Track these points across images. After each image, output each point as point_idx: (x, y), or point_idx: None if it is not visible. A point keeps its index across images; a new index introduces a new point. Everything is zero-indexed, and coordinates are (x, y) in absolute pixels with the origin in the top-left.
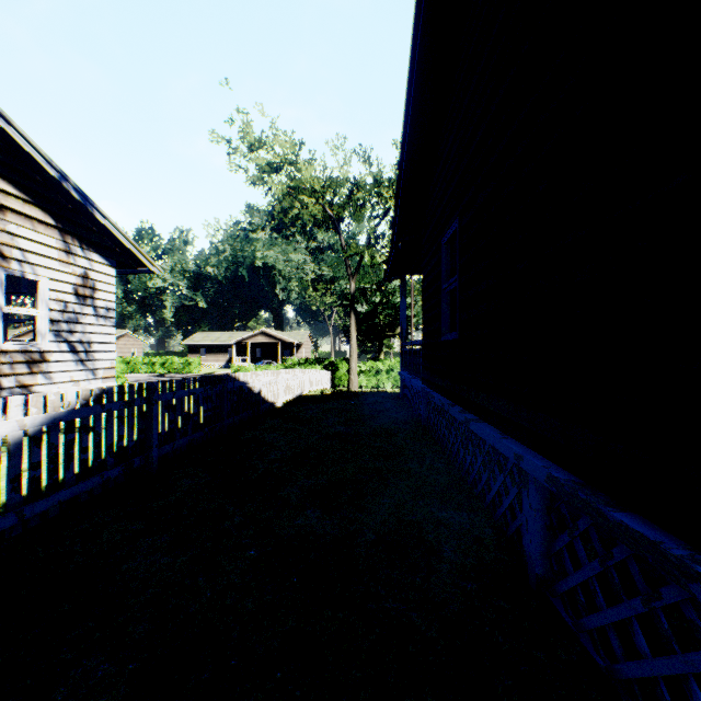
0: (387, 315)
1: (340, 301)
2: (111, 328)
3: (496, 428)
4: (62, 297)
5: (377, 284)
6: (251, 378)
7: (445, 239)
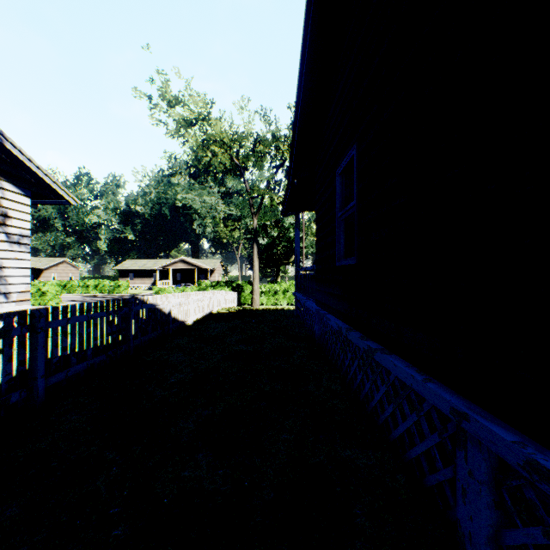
0: (283, 247)
1: (245, 235)
2: (26, 254)
3: (410, 363)
4: None
5: (275, 221)
6: (161, 300)
7: (341, 168)
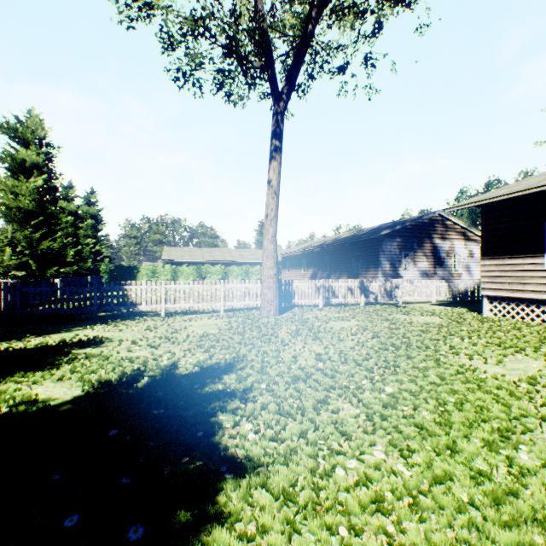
0: None
1: None
2: (478, 266)
3: None
4: (464, 258)
5: None
6: None
7: None
